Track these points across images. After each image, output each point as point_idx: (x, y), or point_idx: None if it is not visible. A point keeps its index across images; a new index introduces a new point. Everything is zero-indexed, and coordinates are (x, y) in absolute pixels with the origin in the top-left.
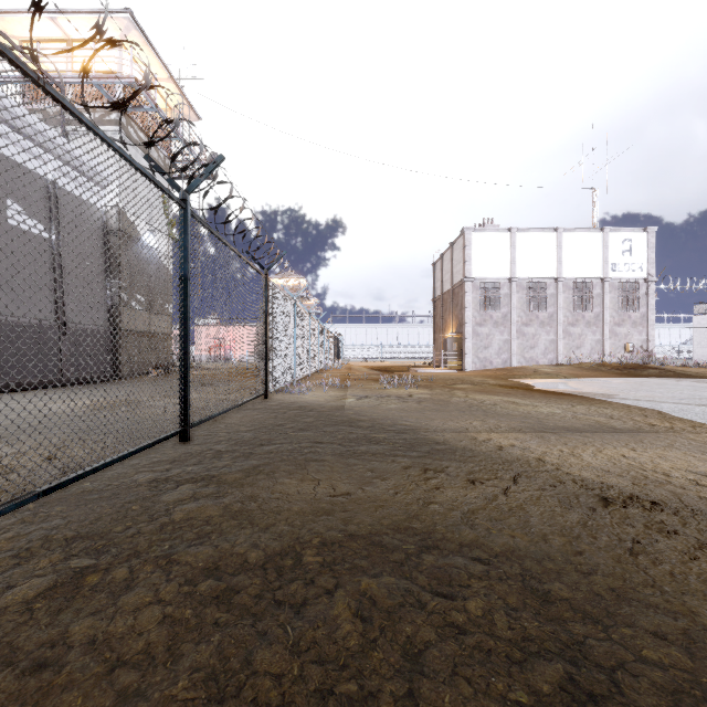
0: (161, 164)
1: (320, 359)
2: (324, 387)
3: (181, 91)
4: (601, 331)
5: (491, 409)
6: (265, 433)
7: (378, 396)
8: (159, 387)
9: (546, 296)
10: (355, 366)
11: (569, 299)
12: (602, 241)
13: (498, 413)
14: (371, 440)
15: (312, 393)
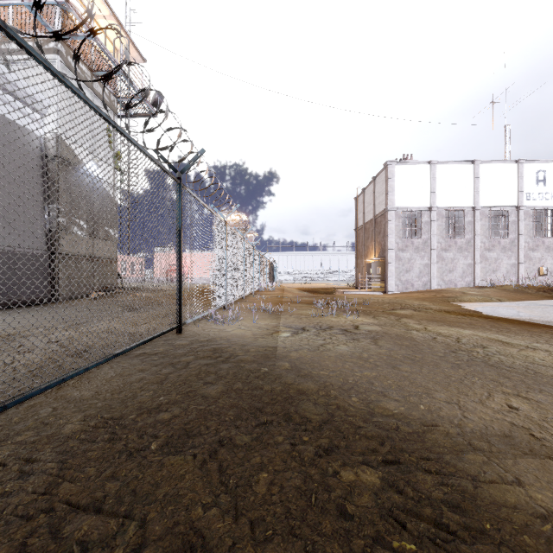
0: (106, 99)
1: (256, 282)
2: (253, 315)
3: (124, 30)
4: (516, 256)
5: (491, 358)
6: (96, 455)
7: (317, 327)
8: (81, 312)
9: (463, 223)
10: (287, 287)
11: (485, 226)
12: (517, 172)
13: (519, 371)
14: (346, 517)
15: (239, 323)
